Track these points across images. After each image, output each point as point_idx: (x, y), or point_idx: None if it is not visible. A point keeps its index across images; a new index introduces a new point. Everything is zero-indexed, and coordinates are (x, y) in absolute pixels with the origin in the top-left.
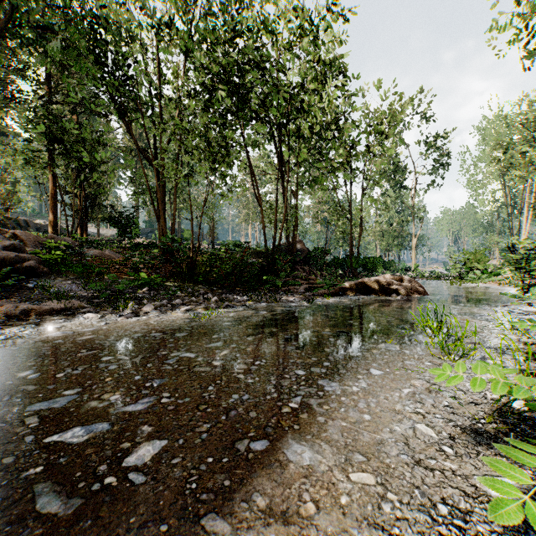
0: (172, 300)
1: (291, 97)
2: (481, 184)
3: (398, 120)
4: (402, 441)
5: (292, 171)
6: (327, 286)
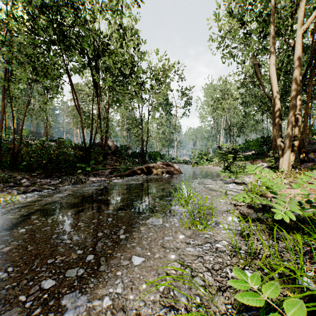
0: None
1: (102, 43)
2: (205, 117)
3: (167, 74)
4: None
5: (106, 95)
6: (123, 169)
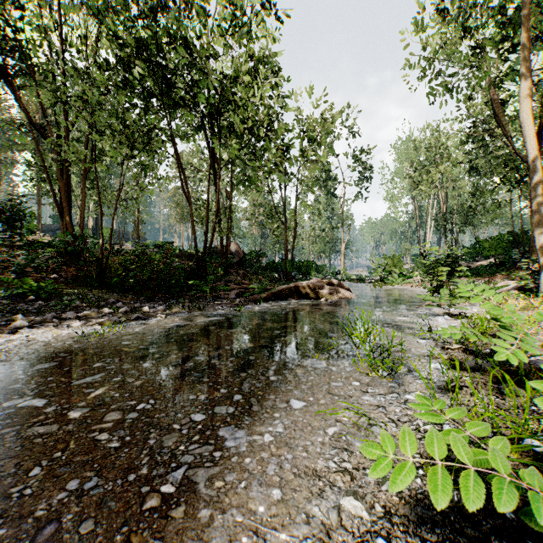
0: (65, 312)
1: (223, 89)
2: (397, 197)
3: (329, 129)
4: (322, 541)
5: (227, 169)
6: (258, 290)
